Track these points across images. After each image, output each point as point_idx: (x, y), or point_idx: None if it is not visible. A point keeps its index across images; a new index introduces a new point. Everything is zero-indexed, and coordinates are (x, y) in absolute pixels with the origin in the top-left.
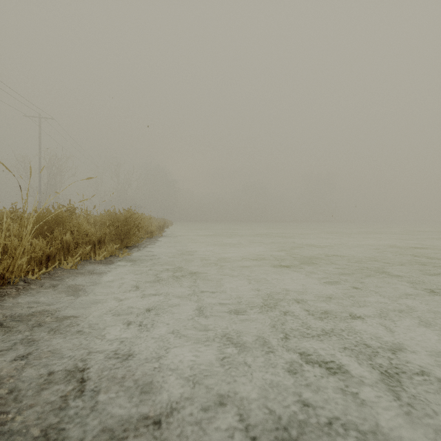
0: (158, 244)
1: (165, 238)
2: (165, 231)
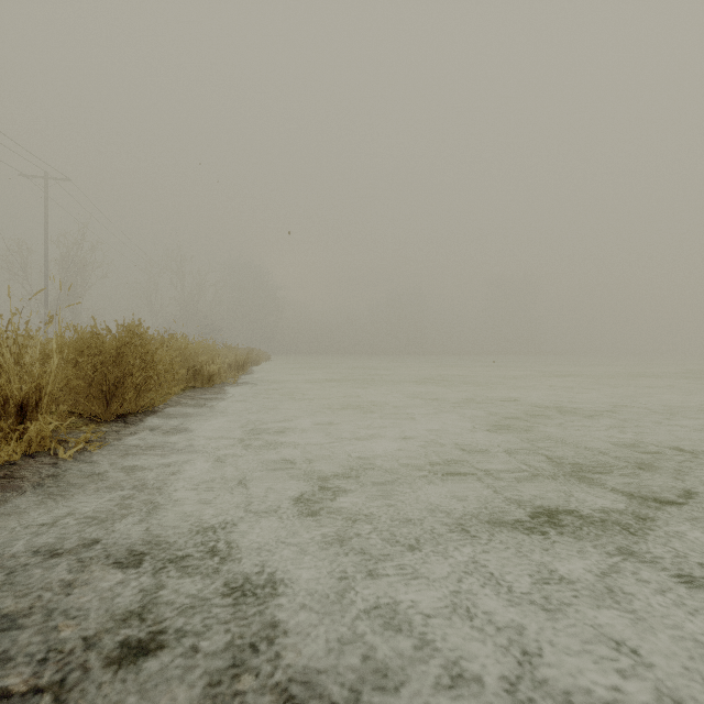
0: (211, 406)
1: (240, 386)
2: (250, 371)
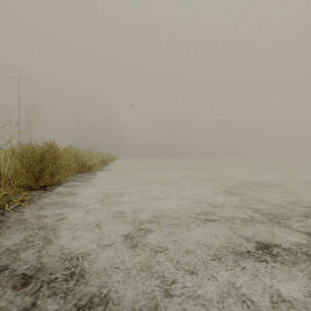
0: (88, 181)
1: (103, 171)
2: (109, 164)
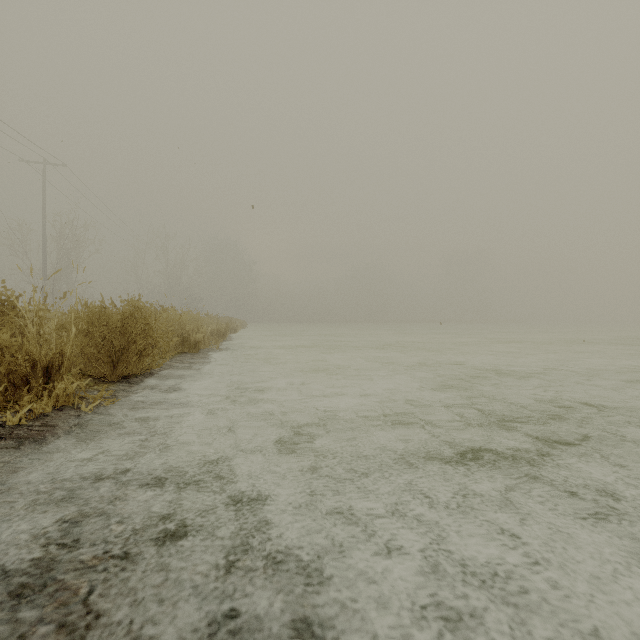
0: (199, 369)
1: (222, 352)
2: (229, 338)
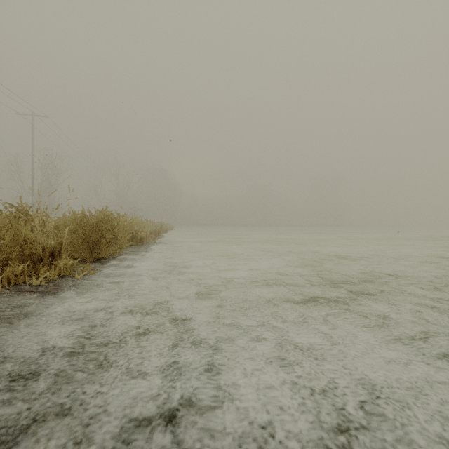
0: (144, 255)
1: (158, 245)
2: (162, 236)
